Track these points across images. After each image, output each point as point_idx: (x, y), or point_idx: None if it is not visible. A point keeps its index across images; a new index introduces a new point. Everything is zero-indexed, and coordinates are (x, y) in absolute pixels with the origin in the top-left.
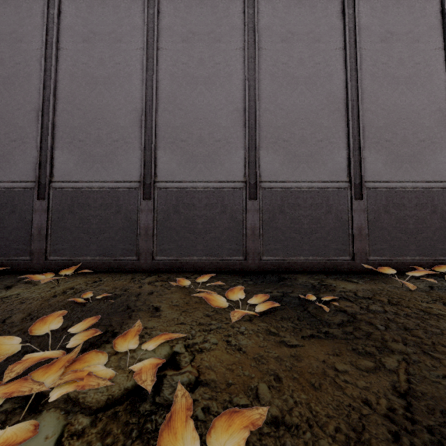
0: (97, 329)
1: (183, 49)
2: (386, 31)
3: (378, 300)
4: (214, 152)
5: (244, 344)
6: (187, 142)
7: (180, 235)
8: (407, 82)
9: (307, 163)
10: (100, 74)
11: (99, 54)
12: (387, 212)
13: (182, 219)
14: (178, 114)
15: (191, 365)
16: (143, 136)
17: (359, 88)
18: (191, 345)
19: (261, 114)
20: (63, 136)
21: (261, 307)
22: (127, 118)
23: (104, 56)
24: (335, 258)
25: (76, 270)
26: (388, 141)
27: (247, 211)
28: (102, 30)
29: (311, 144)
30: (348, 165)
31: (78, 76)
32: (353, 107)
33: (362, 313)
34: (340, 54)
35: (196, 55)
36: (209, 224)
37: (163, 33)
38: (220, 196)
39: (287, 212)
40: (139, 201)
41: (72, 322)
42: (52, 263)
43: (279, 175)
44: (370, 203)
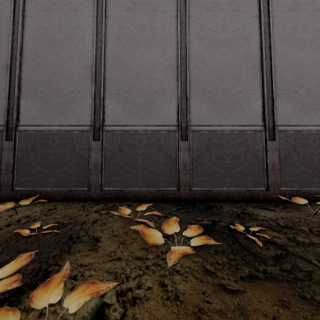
0: (21, 275)
1: (127, 16)
2: (293, 2)
3: (300, 229)
4: (152, 101)
5: (182, 290)
6: (129, 93)
7: (124, 170)
8: (311, 44)
9: (229, 110)
10: (58, 38)
11: (57, 20)
12: (295, 150)
13: (125, 157)
14: (122, 70)
15: None
16: (94, 88)
17: (271, 48)
18: (123, 292)
19: (191, 70)
20: (28, 88)
21: (196, 242)
22: (81, 73)
23: (62, 22)
24: (252, 189)
25: (37, 198)
26: (296, 92)
27: (179, 150)
28: (60, 1)
29: (232, 95)
30: (262, 112)
31: (40, 39)
32: (267, 64)
33: (292, 246)
34: (256, 20)
35: (138, 22)
36: (148, 160)
37: (110, 4)
38: (157, 138)
39: (212, 151)
40: (90, 141)
41: (10, 257)
42: (17, 193)
43: (205, 120)
44: (281, 143)
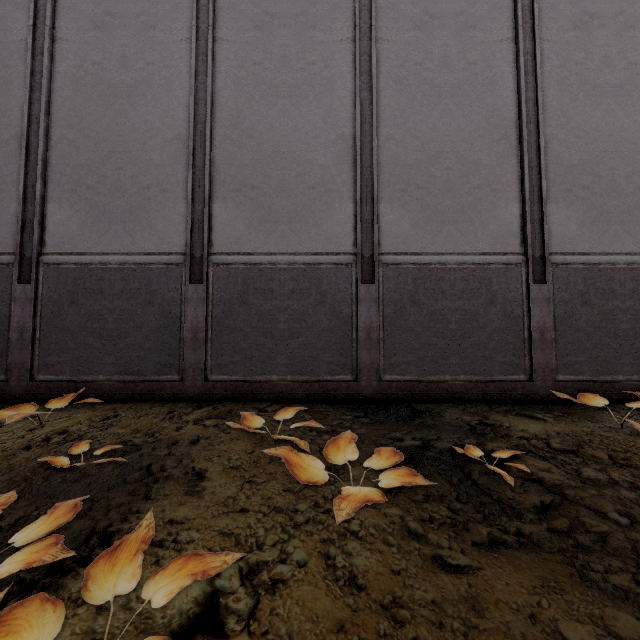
0: (62, 538)
1: (255, 40)
2: (582, 12)
3: (591, 455)
4: (305, 207)
5: (362, 566)
6: (261, 190)
7: (250, 341)
8: (616, 93)
9: (456, 224)
10: (121, 81)
11: (120, 48)
12: (585, 302)
13: (253, 315)
14: (246, 145)
15: (249, 633)
16: (191, 179)
17: (539, 102)
18: (253, 570)
19: (381, 145)
20: (62, 181)
21: (390, 478)
22: (165, 151)
23: (129, 51)
24: (502, 378)
25: (80, 396)
26: (586, 189)
27: (358, 301)
28: (125, 10)
29: (461, 193)
30: (521, 227)
31: (86, 83)
32: (530, 134)
33: (573, 487)
34: (508, 48)
35: (277, 50)
36: (297, 322)
37: (223, 15)
38: (315, 278)
39: (423, 304)
40: (183, 284)
41: (36, 507)
42: (42, 385)
43: (410, 244)
44: (558, 288)
